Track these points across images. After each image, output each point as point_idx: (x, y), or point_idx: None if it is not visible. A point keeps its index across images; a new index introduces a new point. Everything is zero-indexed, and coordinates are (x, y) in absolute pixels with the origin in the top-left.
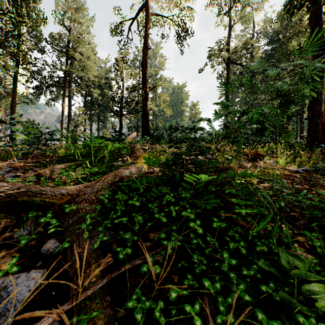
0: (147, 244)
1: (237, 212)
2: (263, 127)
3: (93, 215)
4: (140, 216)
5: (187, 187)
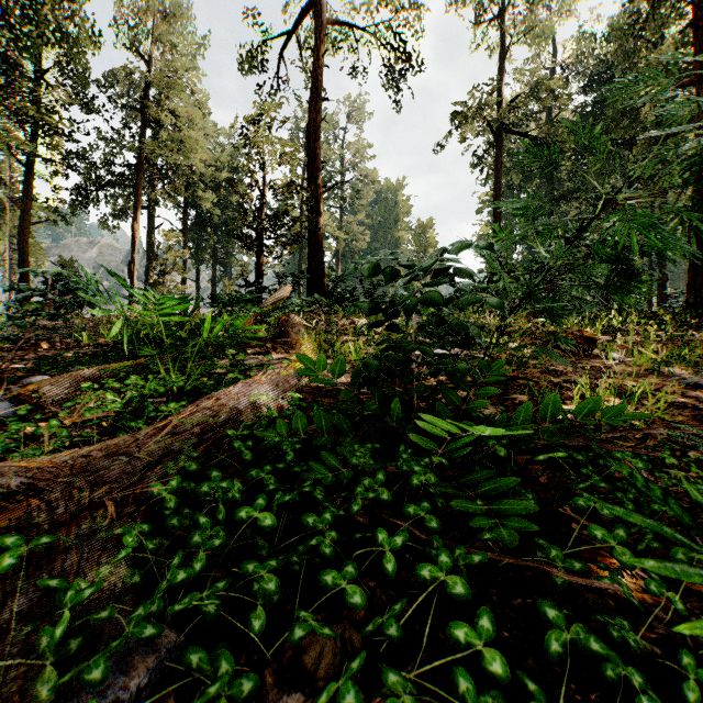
0: (290, 700)
1: (585, 531)
2: (630, 269)
3: (87, 591)
4: (272, 575)
5: (425, 445)
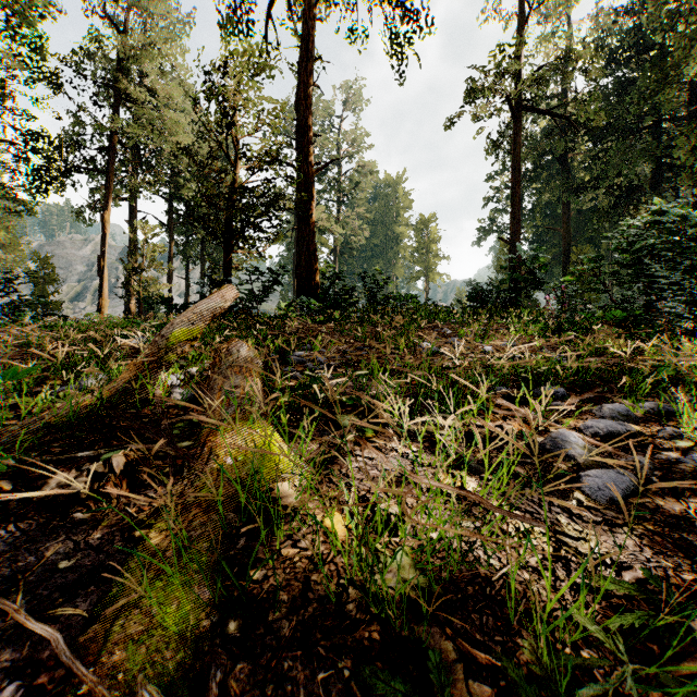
0: None
1: None
2: None
3: None
4: None
5: None
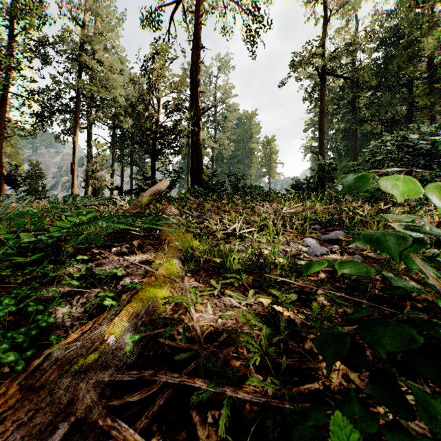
0: None
1: None
2: None
3: None
4: None
5: None
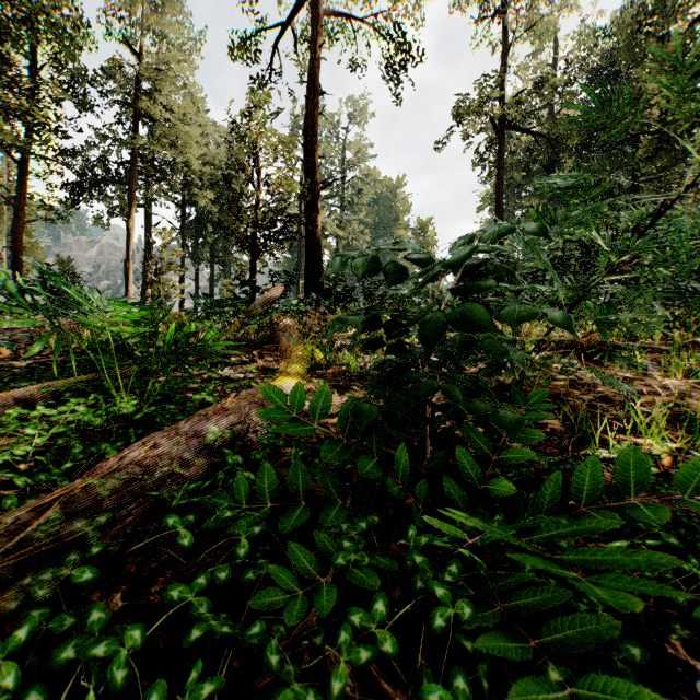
0: None
1: None
2: None
3: None
4: None
5: (448, 531)
